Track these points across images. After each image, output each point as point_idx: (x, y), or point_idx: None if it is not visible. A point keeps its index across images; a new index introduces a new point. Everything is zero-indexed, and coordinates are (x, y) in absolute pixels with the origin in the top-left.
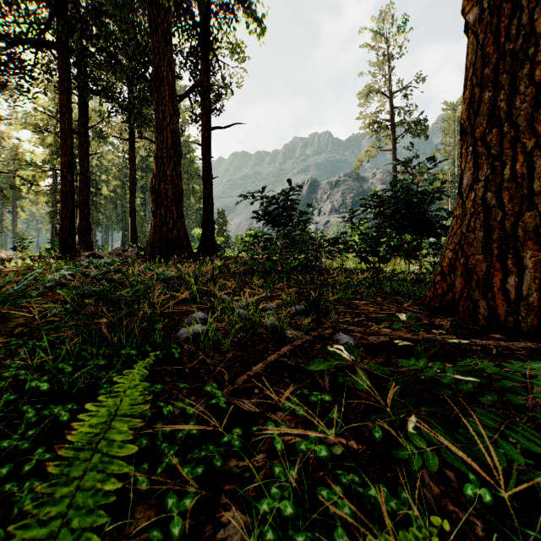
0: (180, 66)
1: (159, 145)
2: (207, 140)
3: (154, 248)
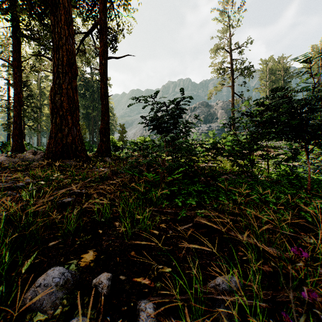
0: (87, 15)
1: (55, 62)
2: (104, 66)
3: (48, 152)
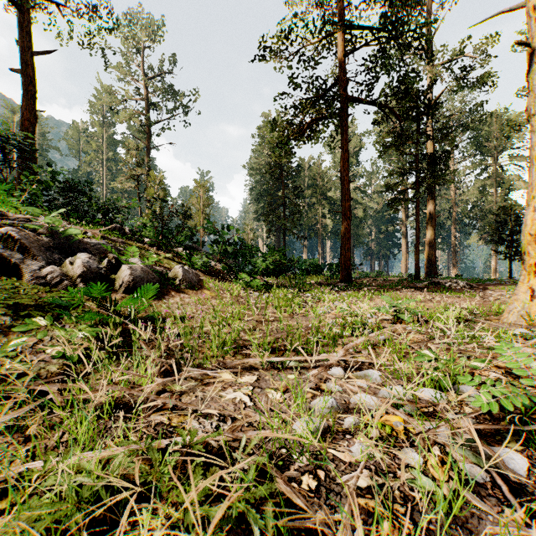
0: None
1: None
2: None
3: None
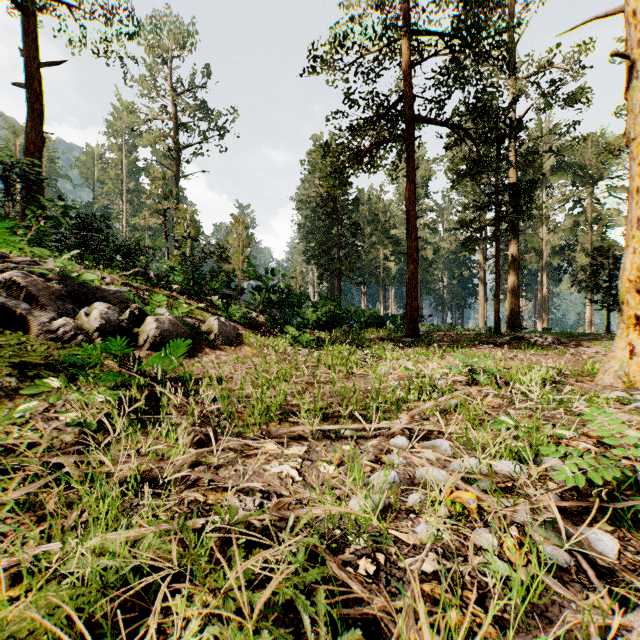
0: None
1: None
2: None
3: None
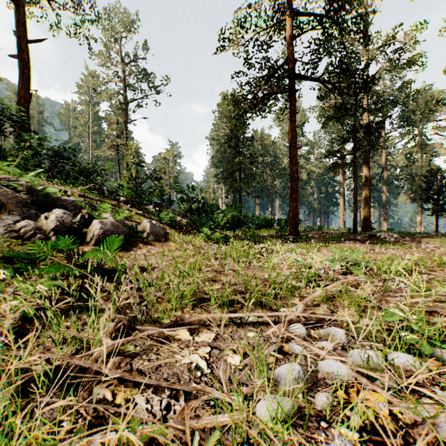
0: None
1: None
2: None
3: None
